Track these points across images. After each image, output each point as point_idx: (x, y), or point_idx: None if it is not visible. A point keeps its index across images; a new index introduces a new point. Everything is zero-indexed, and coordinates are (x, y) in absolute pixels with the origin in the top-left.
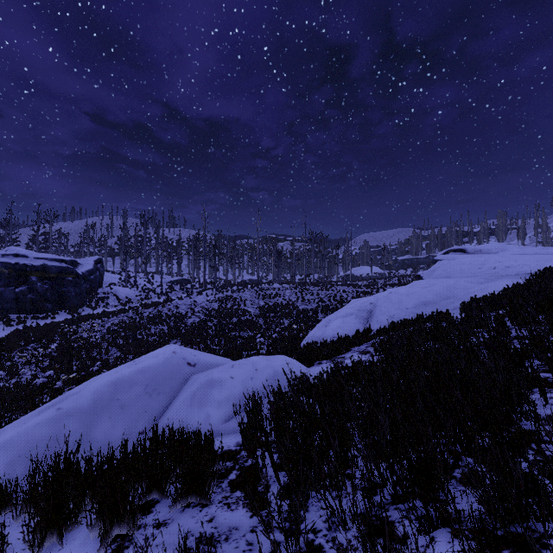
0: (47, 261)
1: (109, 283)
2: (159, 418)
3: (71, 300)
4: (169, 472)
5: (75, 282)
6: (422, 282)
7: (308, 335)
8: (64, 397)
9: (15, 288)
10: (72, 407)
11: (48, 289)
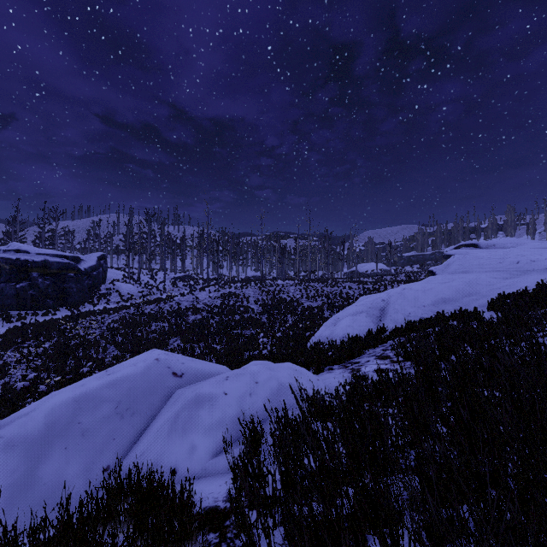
0: (48, 257)
1: (112, 280)
2: (130, 448)
3: (72, 296)
4: None
5: (77, 279)
6: (438, 278)
7: (314, 335)
8: (9, 420)
9: (16, 284)
10: (16, 434)
11: (50, 285)
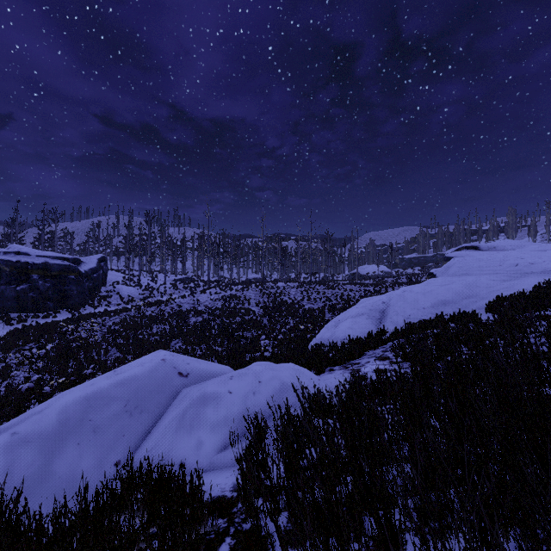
0: (48, 259)
1: (112, 282)
2: (140, 444)
3: (73, 298)
4: (132, 548)
5: (77, 281)
6: (438, 280)
7: (315, 337)
8: (23, 418)
9: (17, 286)
10: (31, 431)
11: (50, 288)
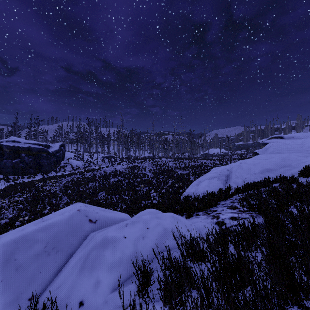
0: (31, 144)
1: (68, 158)
2: (52, 280)
3: (44, 167)
4: None
5: (47, 157)
6: (262, 156)
7: (185, 191)
8: None
9: (13, 160)
10: None
11: (32, 161)
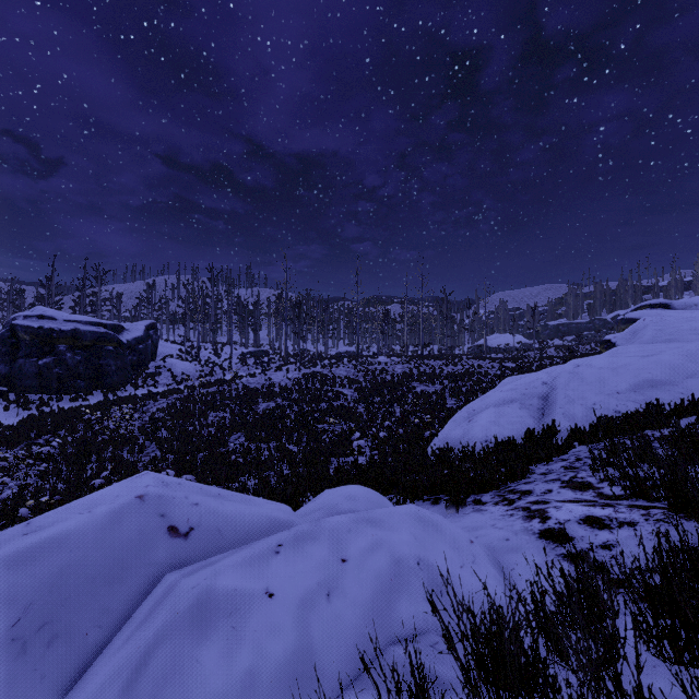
0: (80, 325)
1: (165, 355)
2: None
3: (110, 376)
4: None
5: (117, 353)
6: (630, 349)
7: (437, 435)
8: None
9: (39, 359)
10: None
11: (81, 362)
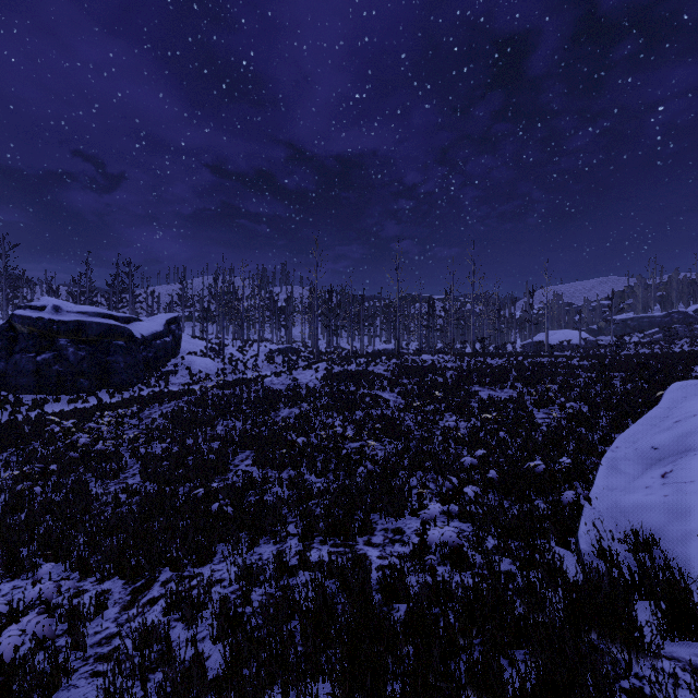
0: (85, 316)
1: (188, 352)
2: None
3: (118, 374)
4: None
5: (127, 349)
6: None
7: (589, 500)
8: None
9: (37, 355)
10: None
11: (85, 358)
